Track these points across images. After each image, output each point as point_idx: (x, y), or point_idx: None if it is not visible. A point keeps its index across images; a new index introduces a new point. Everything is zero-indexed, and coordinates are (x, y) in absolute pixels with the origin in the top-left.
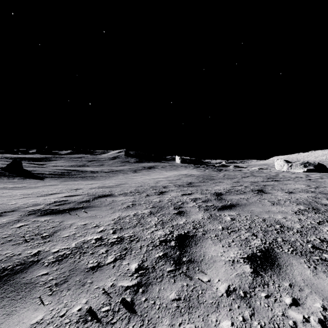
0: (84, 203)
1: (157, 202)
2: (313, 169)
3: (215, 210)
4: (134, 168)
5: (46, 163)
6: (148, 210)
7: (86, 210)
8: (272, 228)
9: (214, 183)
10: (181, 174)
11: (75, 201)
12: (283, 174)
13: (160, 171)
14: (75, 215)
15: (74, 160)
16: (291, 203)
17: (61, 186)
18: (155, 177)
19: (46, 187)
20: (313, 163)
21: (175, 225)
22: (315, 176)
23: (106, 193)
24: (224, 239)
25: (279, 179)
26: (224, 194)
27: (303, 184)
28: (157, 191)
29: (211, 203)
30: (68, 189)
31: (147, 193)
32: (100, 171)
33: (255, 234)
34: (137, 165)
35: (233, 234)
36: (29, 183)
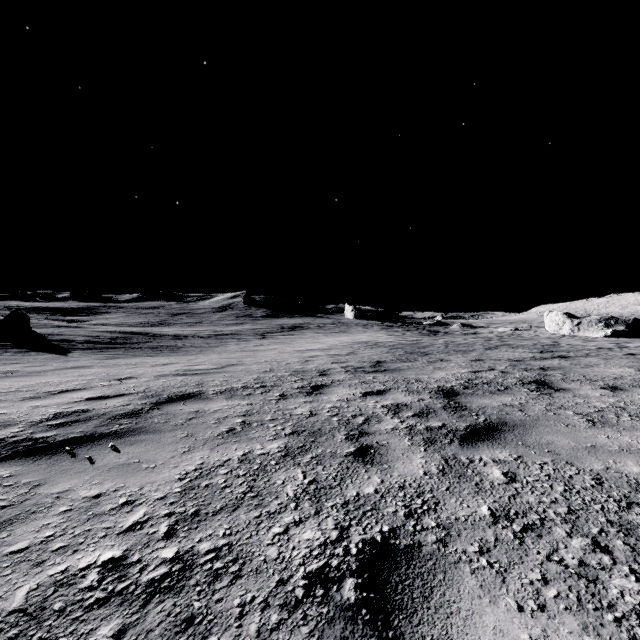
0: (125, 420)
1: (303, 416)
2: (624, 331)
3: (454, 445)
4: (262, 329)
5: (87, 318)
6: (281, 444)
7: (122, 442)
8: (639, 516)
9: (430, 362)
10: (357, 342)
11: (104, 412)
12: (566, 342)
13: (314, 336)
14: (85, 460)
15: (143, 313)
16: (635, 419)
17: (95, 371)
18: (303, 347)
19: (63, 372)
20: (624, 318)
21: (353, 502)
22: (638, 346)
23: (189, 390)
24: (512, 569)
25: (567, 354)
26: (461, 393)
27: (628, 366)
28: (305, 385)
29: (439, 419)
30: (107, 378)
31: (282, 391)
32: (192, 336)
33: (601, 543)
34: (268, 323)
35: (535, 543)
36: (32, 362)
